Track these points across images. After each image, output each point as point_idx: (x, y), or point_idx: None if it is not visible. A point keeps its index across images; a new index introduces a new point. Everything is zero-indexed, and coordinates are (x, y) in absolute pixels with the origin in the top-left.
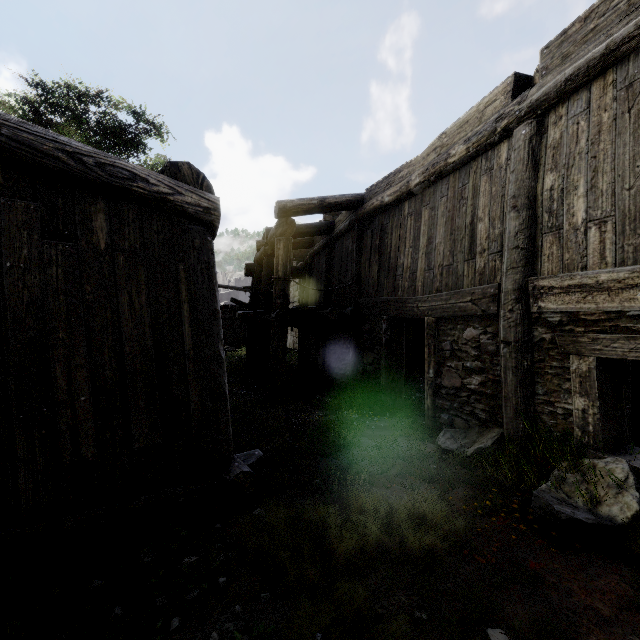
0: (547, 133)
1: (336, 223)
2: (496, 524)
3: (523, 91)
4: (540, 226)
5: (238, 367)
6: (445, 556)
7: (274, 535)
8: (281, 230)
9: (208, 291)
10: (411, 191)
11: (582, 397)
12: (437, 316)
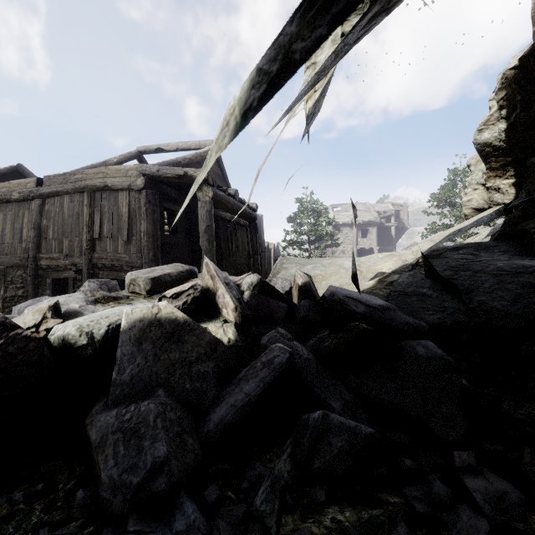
0: (46, 206)
1: None
2: None
3: (42, 184)
4: (42, 236)
5: None
6: None
7: None
8: None
9: None
10: None
11: (49, 290)
12: (5, 266)
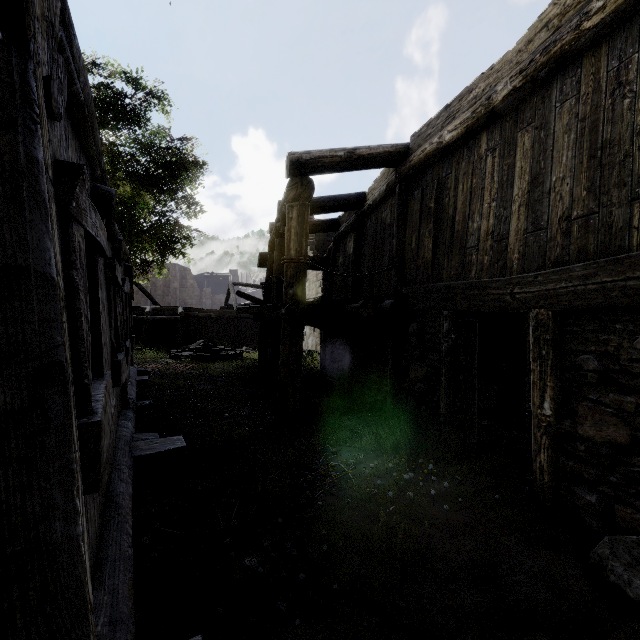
0: None
1: (367, 194)
2: None
3: None
4: None
5: (249, 374)
6: None
7: None
8: (294, 193)
9: None
10: (495, 111)
11: None
12: (561, 307)
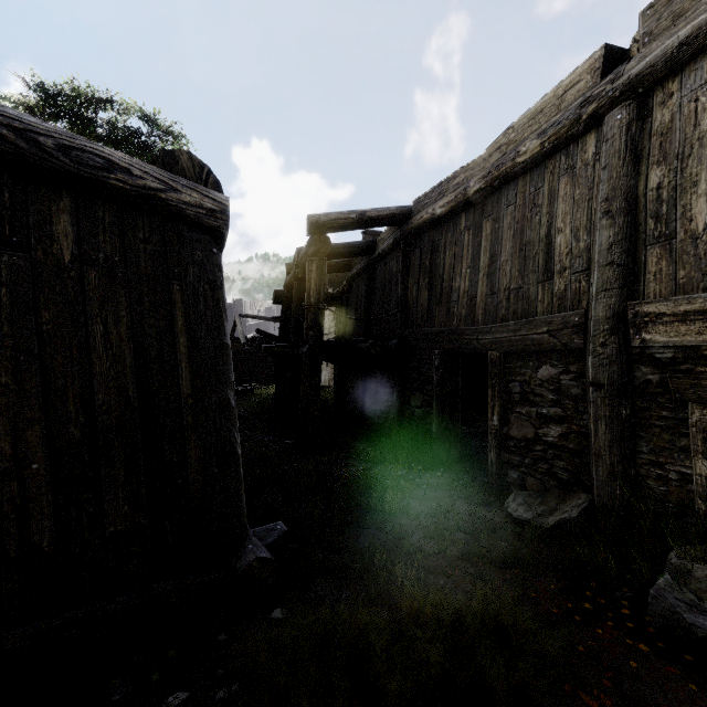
0: (651, 116)
1: (378, 242)
2: (601, 637)
3: (615, 68)
4: (643, 236)
5: (265, 408)
6: (541, 699)
7: (296, 661)
8: (313, 249)
9: (213, 319)
10: (469, 200)
11: (706, 459)
12: (503, 351)
